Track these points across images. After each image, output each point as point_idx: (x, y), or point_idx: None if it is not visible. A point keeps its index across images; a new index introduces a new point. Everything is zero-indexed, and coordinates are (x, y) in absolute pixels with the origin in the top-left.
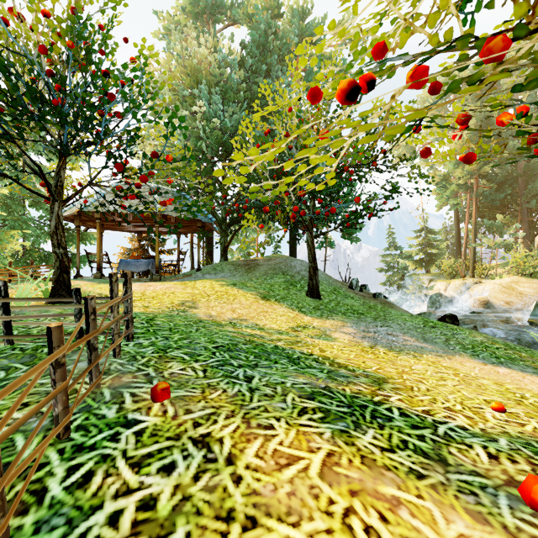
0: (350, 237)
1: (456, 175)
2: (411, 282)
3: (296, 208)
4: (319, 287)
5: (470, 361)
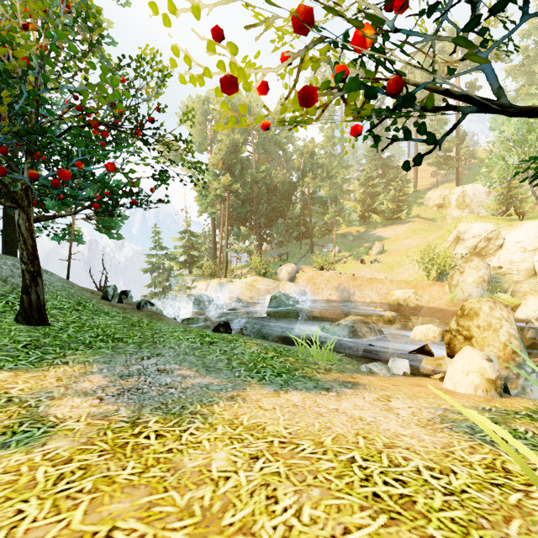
0: (107, 231)
1: (214, 186)
2: (176, 282)
3: None
4: (43, 305)
5: (263, 393)
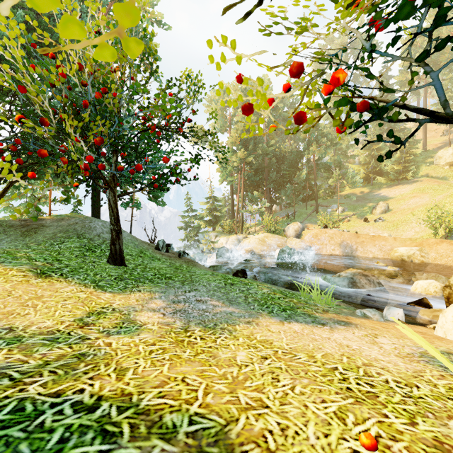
0: (155, 199)
1: (232, 160)
2: (203, 237)
3: (90, 157)
4: (123, 253)
5: (271, 321)
